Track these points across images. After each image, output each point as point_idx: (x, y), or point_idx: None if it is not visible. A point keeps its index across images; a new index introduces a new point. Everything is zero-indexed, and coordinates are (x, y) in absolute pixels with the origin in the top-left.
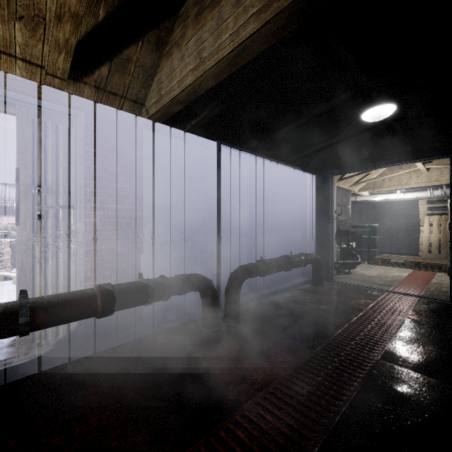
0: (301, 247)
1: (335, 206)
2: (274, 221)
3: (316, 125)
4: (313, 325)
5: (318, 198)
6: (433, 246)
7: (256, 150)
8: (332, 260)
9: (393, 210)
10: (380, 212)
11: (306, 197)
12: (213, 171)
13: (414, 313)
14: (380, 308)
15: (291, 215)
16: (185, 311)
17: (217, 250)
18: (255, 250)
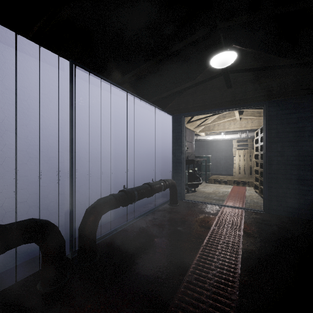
0: (161, 173)
1: (185, 141)
2: (139, 152)
3: (173, 71)
4: (172, 254)
5: (174, 134)
6: (241, 169)
7: (120, 85)
8: (184, 183)
9: (218, 146)
10: (210, 147)
11: (164, 133)
12: (66, 94)
13: (247, 226)
14: (222, 224)
15: (153, 148)
16: (30, 257)
17: (70, 183)
18: (120, 178)
